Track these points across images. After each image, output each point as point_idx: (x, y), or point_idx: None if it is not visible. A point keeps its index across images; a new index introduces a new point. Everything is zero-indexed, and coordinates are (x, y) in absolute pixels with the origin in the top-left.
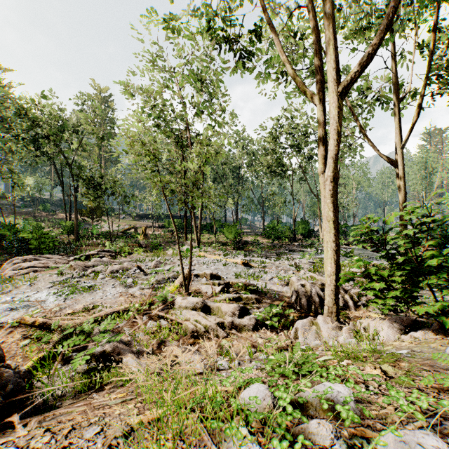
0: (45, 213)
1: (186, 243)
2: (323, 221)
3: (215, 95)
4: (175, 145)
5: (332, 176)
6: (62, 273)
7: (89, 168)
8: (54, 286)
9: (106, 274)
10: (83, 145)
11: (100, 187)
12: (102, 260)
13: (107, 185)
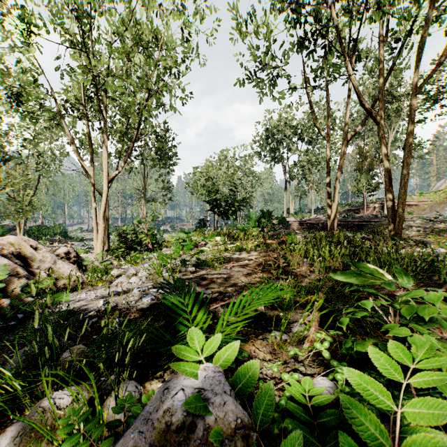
0: None
1: None
2: (94, 229)
3: None
4: None
5: (104, 212)
6: None
7: None
8: None
9: None
10: None
11: None
12: None
13: None
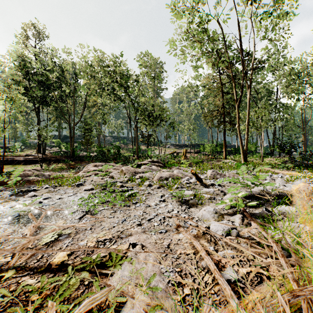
0: (123, 145)
1: (226, 161)
2: None
3: None
4: (215, 65)
5: None
6: (113, 176)
7: (145, 102)
8: (95, 189)
9: (154, 181)
10: (142, 91)
11: (152, 115)
12: (151, 168)
13: (157, 112)
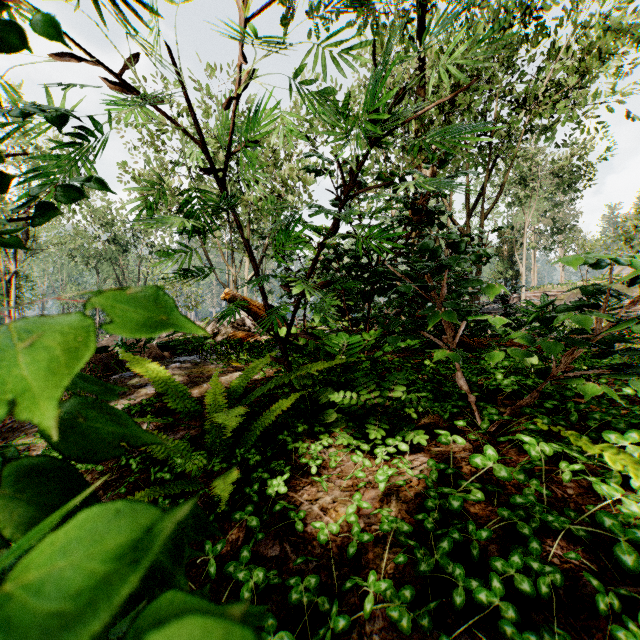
0: None
1: None
2: None
3: (89, 190)
4: None
5: None
6: None
7: None
8: None
9: None
10: None
11: None
12: None
13: None
